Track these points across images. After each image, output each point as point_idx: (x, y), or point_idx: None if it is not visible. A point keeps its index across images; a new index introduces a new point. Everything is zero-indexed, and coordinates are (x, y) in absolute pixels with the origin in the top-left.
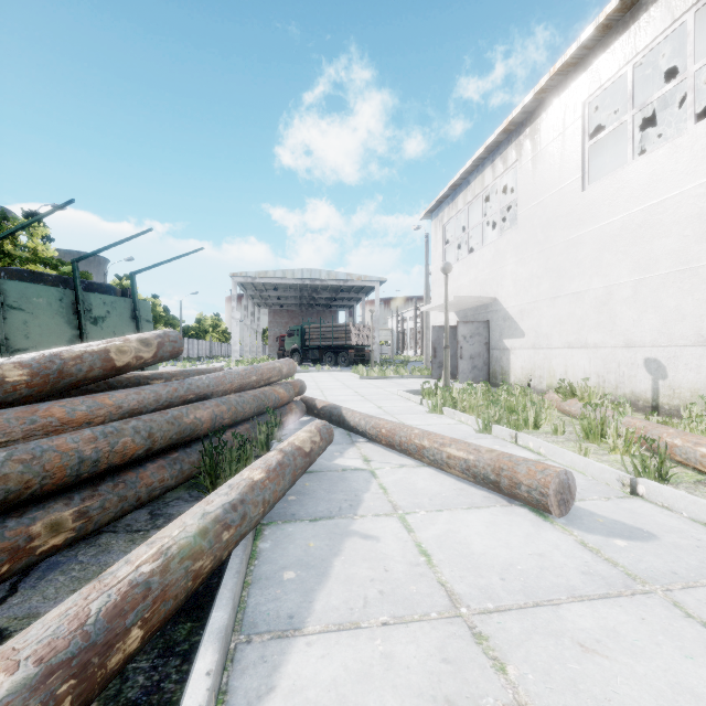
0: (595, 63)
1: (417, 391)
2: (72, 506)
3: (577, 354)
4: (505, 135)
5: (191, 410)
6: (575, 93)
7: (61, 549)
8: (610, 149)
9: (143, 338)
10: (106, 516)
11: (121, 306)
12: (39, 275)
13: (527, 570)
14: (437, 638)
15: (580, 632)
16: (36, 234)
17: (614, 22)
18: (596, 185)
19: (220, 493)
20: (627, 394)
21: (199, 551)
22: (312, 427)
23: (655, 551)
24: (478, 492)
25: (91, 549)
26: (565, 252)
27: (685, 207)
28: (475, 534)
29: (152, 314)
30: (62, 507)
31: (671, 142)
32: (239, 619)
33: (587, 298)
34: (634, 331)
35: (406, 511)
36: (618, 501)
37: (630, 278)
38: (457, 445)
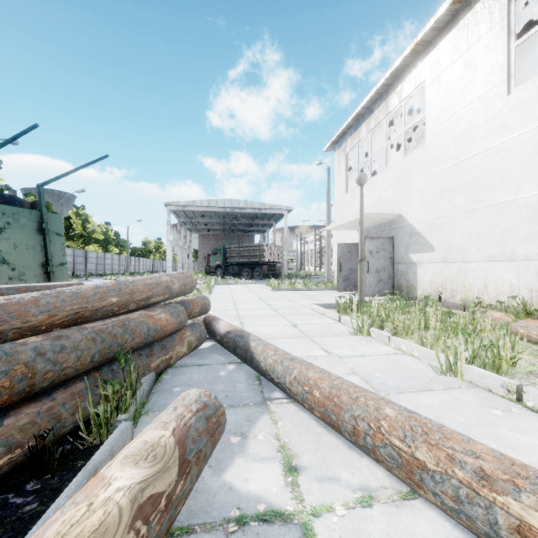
0: None
1: (330, 304)
2: None
3: (501, 267)
4: (412, 57)
5: None
6: None
7: None
8: None
9: None
10: None
11: (26, 217)
12: None
13: None
14: None
15: None
16: None
17: None
18: (527, 85)
19: None
20: None
21: None
22: (167, 428)
23: None
24: None
25: None
26: (484, 161)
27: None
28: None
29: (105, 238)
30: None
31: None
32: None
33: (514, 207)
34: None
35: None
36: None
37: None
38: None
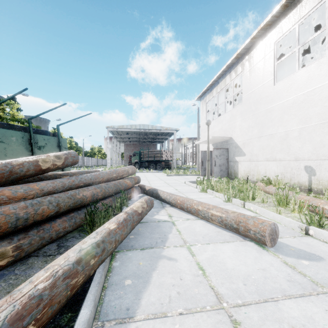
0: (280, 24)
1: (194, 181)
2: (12, 243)
3: (271, 164)
4: (236, 59)
5: (81, 191)
6: (270, 38)
7: (5, 267)
8: (285, 67)
9: (57, 154)
10: (32, 248)
11: (52, 140)
12: (12, 125)
13: (258, 279)
14: (211, 323)
15: (292, 319)
16: (14, 107)
17: (289, 3)
18: (280, 82)
19: (91, 237)
20: (295, 183)
21: (75, 272)
22: (143, 200)
23: (325, 267)
24: (227, 233)
25: (22, 266)
26: (265, 115)
27: (325, 92)
28: (228, 257)
29: (70, 146)
30: (6, 244)
31: (318, 61)
32: (98, 310)
33: (276, 137)
34: (299, 152)
35: (191, 244)
36: (299, 238)
37: (297, 127)
38: (216, 209)
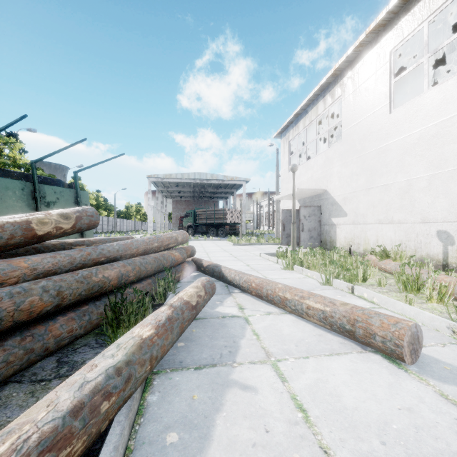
0: (399, 23)
1: (273, 253)
2: None
3: (385, 228)
4: (333, 78)
5: (100, 271)
6: (384, 45)
7: None
8: (403, 89)
9: (64, 212)
10: (10, 369)
11: (67, 194)
12: (7, 171)
13: (404, 431)
14: None
15: None
16: (15, 147)
17: None
18: (399, 109)
19: (106, 355)
20: (423, 256)
21: (67, 435)
22: (198, 283)
23: None
24: (334, 338)
25: None
26: (376, 156)
27: None
28: (343, 384)
29: (96, 203)
30: None
31: None
32: None
33: (393, 188)
34: (429, 211)
35: (277, 358)
36: (453, 347)
37: (426, 173)
38: (314, 298)
